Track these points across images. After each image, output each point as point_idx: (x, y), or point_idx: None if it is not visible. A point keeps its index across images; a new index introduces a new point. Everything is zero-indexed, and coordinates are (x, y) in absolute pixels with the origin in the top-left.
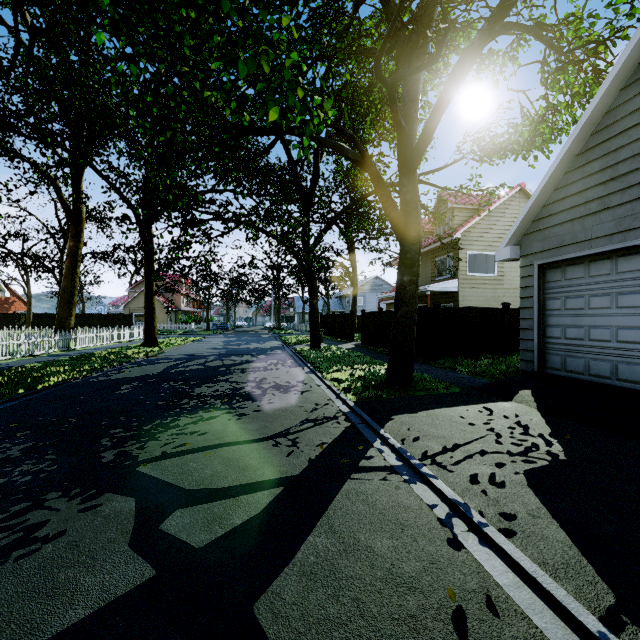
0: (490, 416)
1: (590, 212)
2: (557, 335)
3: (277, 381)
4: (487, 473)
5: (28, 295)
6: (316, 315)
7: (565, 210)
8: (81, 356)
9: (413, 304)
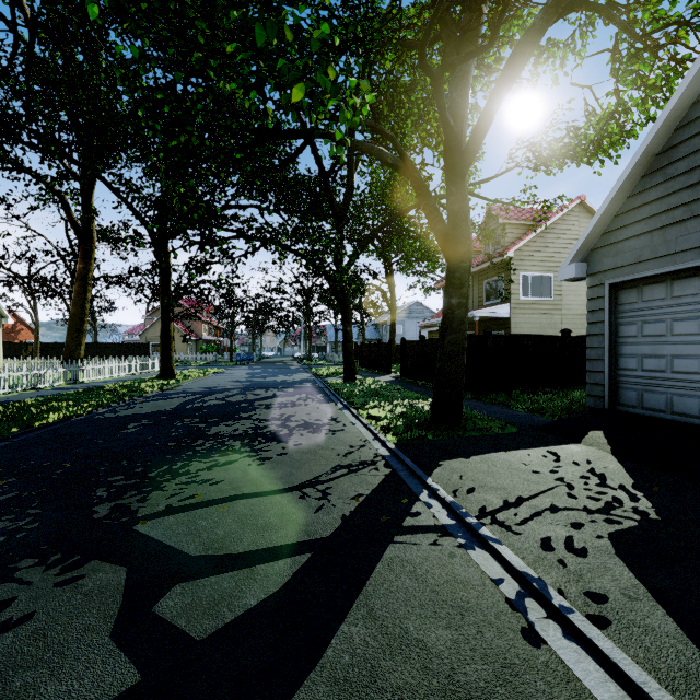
0: (557, 462)
1: (674, 221)
2: (632, 366)
3: (306, 419)
4: (562, 536)
5: (35, 322)
6: (350, 344)
7: (642, 220)
8: (89, 389)
9: (462, 330)
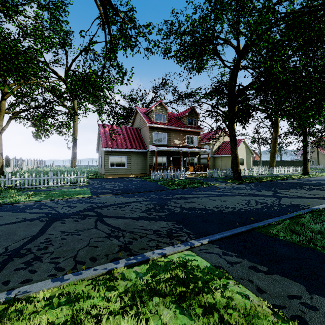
0: None
1: None
2: None
3: None
4: None
5: (260, 154)
6: None
7: None
8: (275, 176)
9: None
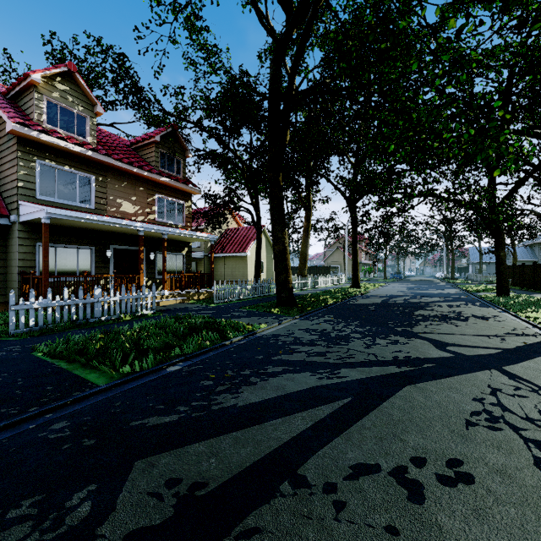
0: None
1: None
2: None
3: (473, 314)
4: None
5: None
6: (503, 266)
7: None
8: (325, 291)
9: None
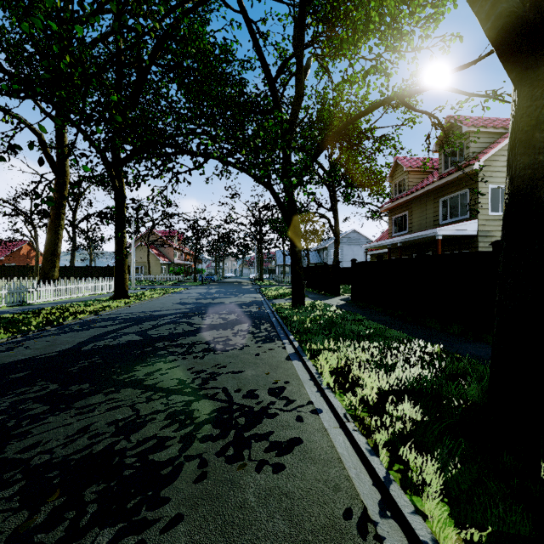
0: None
1: None
2: None
3: (232, 388)
4: None
5: (36, 249)
6: (299, 265)
7: None
8: (16, 314)
9: None
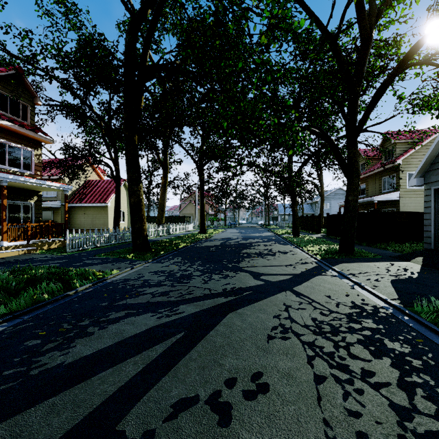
0: (390, 266)
1: None
2: None
3: (279, 250)
4: (375, 279)
5: None
6: (296, 217)
7: None
8: (178, 237)
9: (354, 211)
